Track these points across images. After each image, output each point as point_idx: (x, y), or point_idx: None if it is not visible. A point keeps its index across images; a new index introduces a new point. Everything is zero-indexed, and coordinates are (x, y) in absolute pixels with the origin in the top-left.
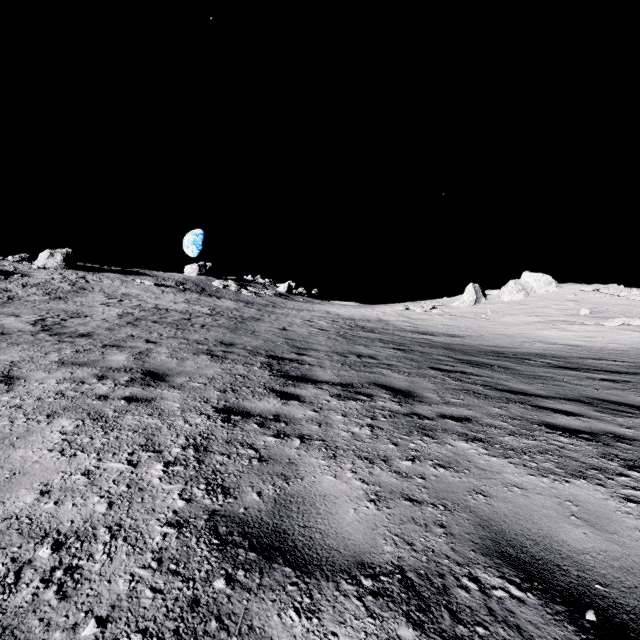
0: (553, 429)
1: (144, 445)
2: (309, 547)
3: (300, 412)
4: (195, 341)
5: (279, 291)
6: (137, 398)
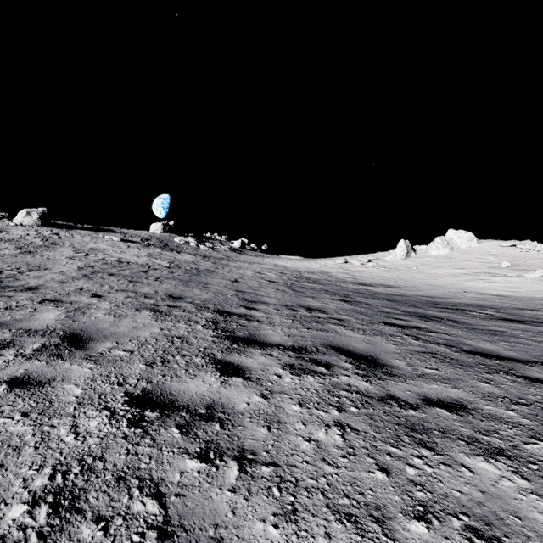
0: None
1: None
2: None
3: (243, 399)
4: (143, 294)
5: (233, 246)
6: (28, 380)
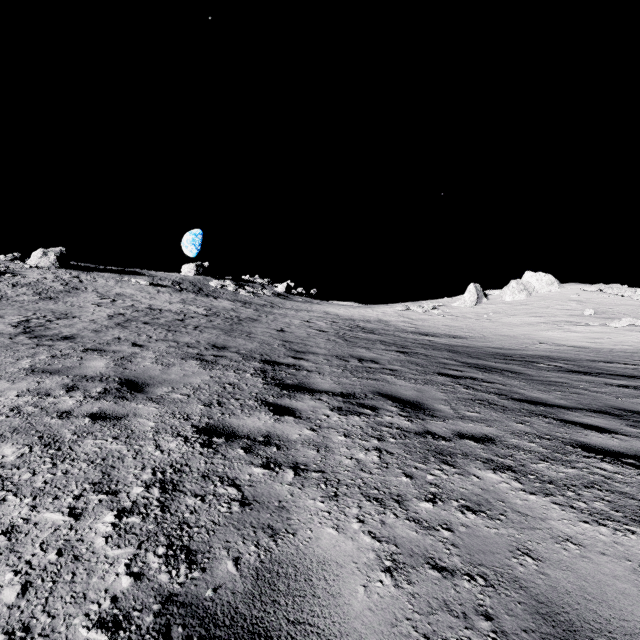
0: (590, 452)
1: (97, 483)
2: None
3: (295, 431)
4: (185, 344)
5: (277, 291)
6: (105, 415)
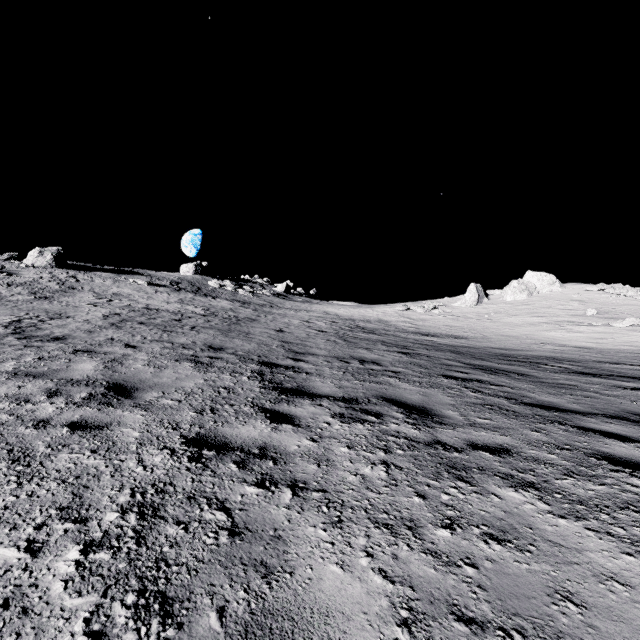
0: (617, 464)
1: (66, 508)
2: None
3: (294, 442)
4: (181, 345)
5: (277, 291)
6: (86, 424)
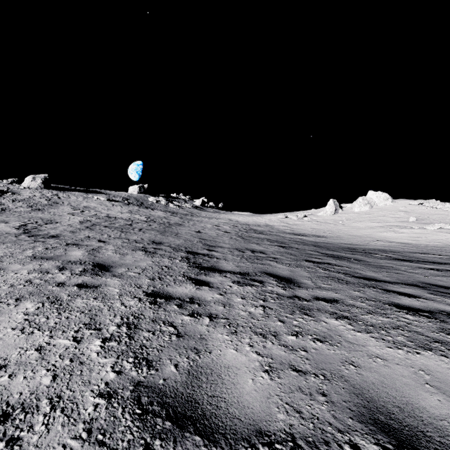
0: (400, 308)
1: (88, 324)
2: (215, 416)
3: (209, 295)
4: (134, 241)
5: (196, 204)
6: (87, 285)
